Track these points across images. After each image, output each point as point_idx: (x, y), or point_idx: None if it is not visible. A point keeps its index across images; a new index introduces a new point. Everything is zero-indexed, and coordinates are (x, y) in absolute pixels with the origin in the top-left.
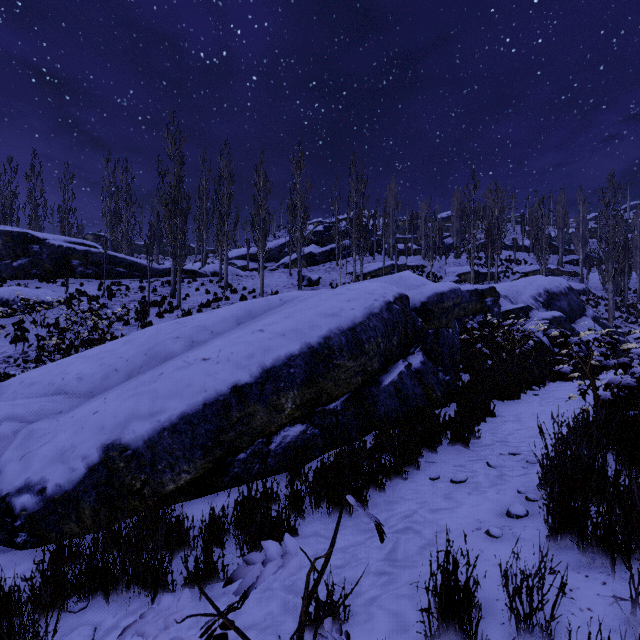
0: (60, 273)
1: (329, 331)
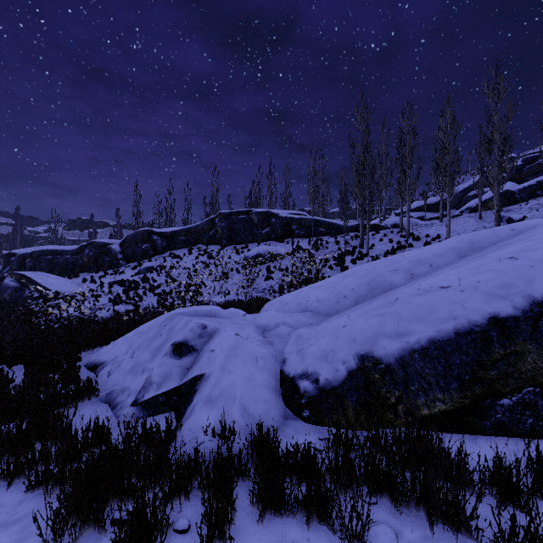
0: (286, 235)
1: None
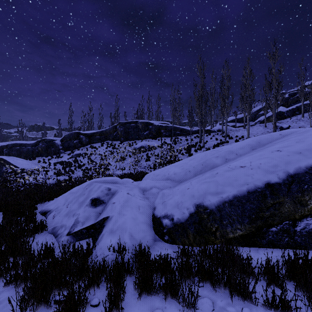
0: (157, 135)
1: None
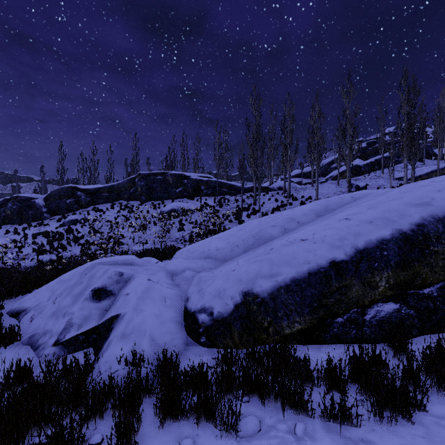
0: (196, 194)
1: (421, 219)
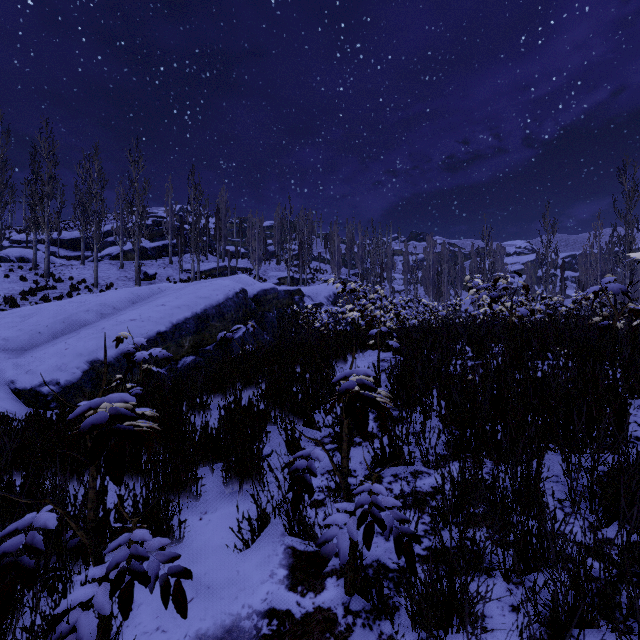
0: None
1: (206, 306)
